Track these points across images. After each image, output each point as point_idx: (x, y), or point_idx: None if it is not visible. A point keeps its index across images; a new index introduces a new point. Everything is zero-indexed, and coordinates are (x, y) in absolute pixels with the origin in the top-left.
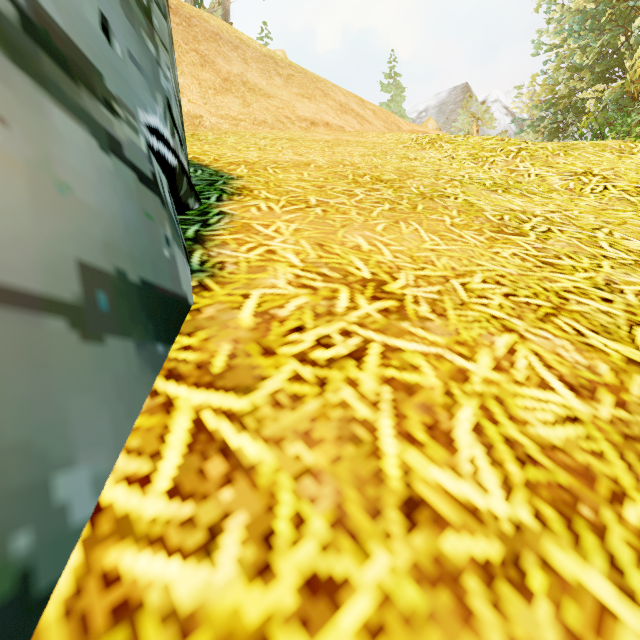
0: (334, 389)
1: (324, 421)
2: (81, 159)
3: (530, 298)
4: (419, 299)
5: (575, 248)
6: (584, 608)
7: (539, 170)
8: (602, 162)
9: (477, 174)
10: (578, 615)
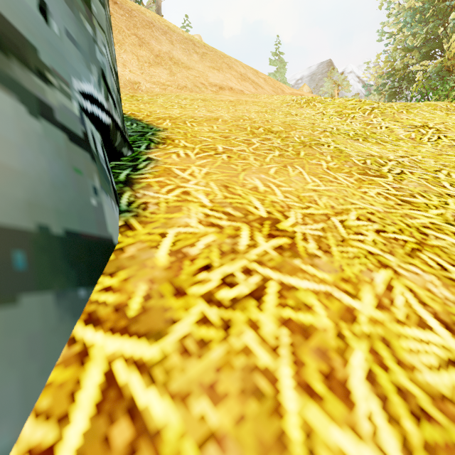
0: (237, 333)
1: (228, 371)
2: (6, 125)
3: (397, 234)
4: (307, 236)
5: (425, 187)
6: None
7: (388, 124)
8: (435, 118)
9: (342, 126)
10: None
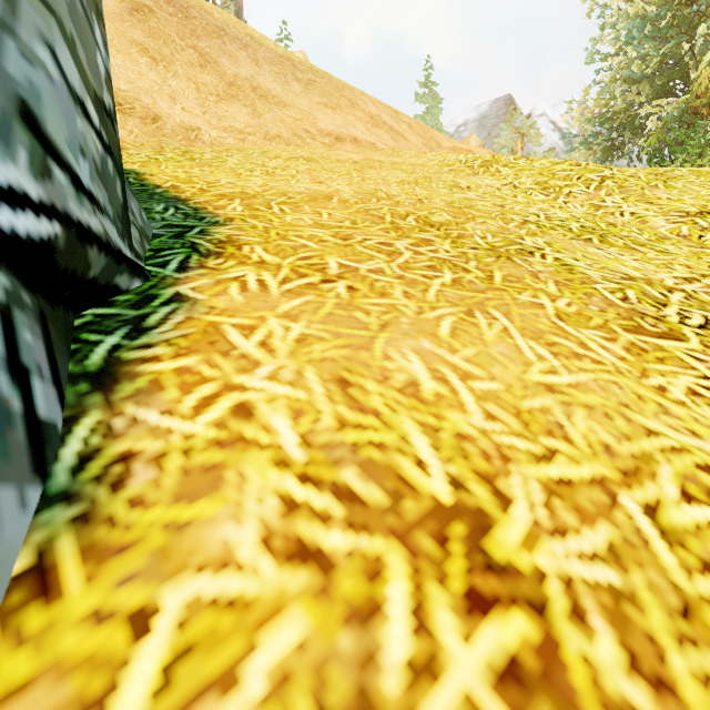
0: None
1: None
2: None
3: None
4: (580, 596)
5: None
6: None
7: (635, 207)
8: None
9: (554, 211)
10: None
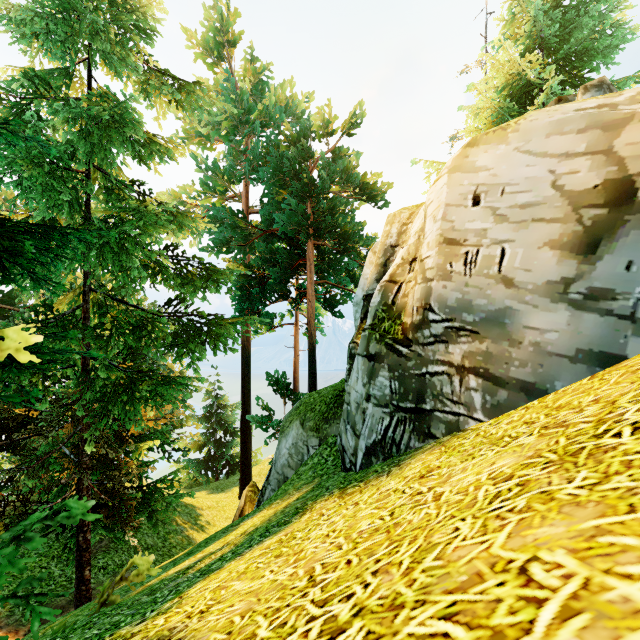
0: (589, 384)
1: (578, 388)
2: (589, 323)
3: None
4: None
5: None
6: (540, 412)
7: None
8: None
9: None
10: (539, 412)
